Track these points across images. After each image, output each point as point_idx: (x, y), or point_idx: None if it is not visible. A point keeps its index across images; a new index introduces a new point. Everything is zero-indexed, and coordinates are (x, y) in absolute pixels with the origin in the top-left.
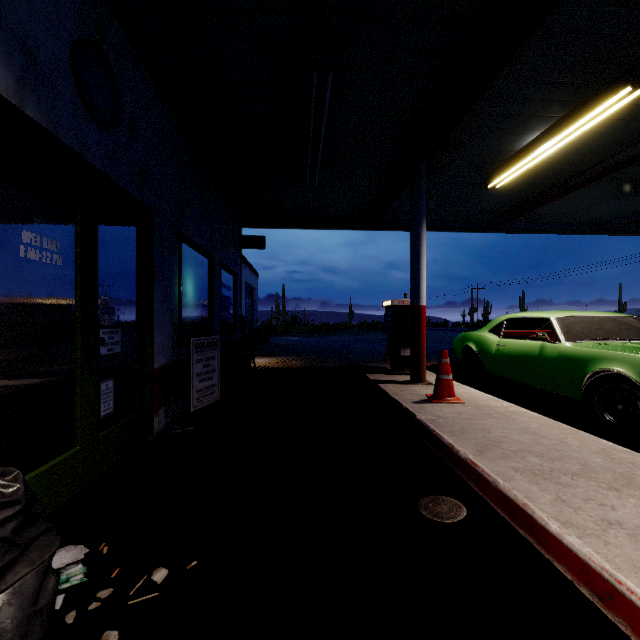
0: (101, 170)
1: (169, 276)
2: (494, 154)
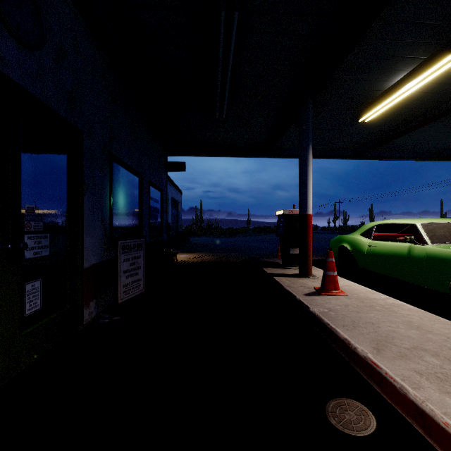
0: (22, 86)
1: (100, 189)
2: (366, 93)
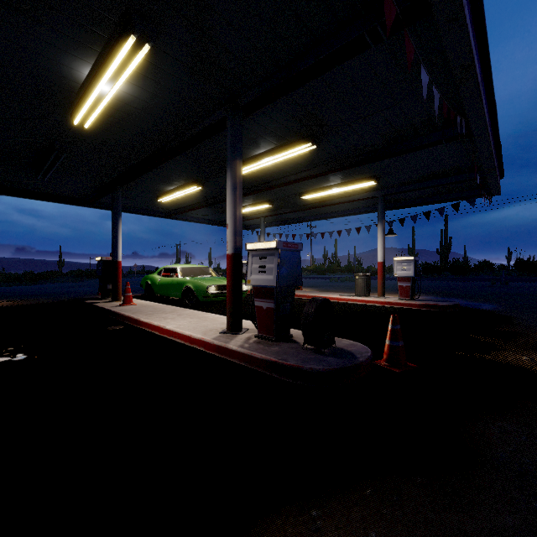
0: None
1: None
2: (158, 189)
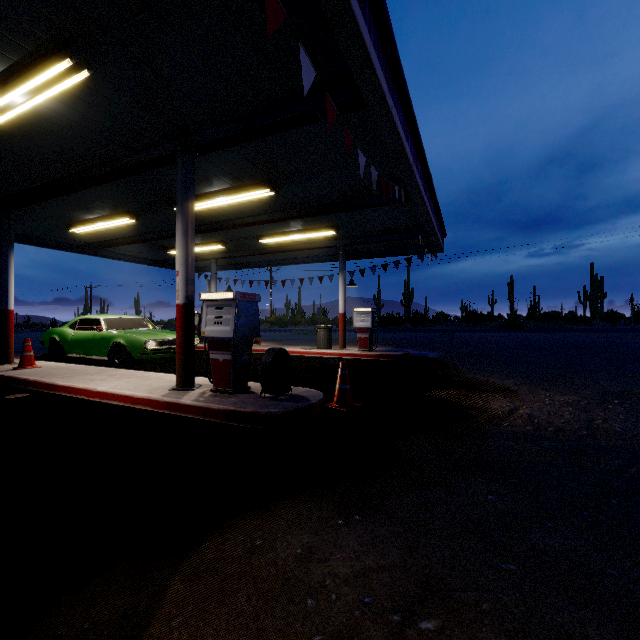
0: None
1: None
2: (71, 216)
